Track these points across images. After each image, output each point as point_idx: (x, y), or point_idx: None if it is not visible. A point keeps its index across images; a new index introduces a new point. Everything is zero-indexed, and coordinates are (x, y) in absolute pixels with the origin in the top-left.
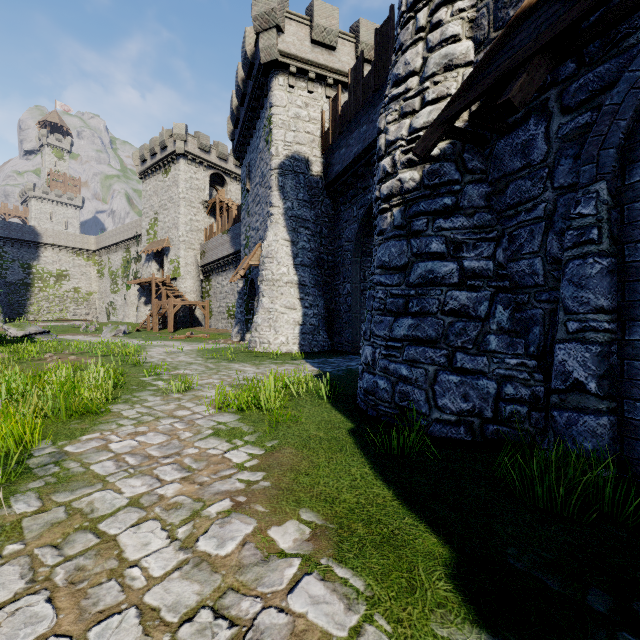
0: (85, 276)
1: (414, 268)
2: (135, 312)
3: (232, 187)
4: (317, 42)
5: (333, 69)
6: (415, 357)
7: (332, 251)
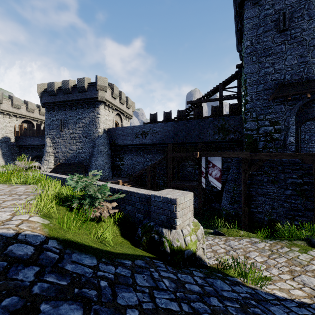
0: None
1: None
2: None
3: None
4: (14, 107)
5: (19, 114)
6: None
7: None
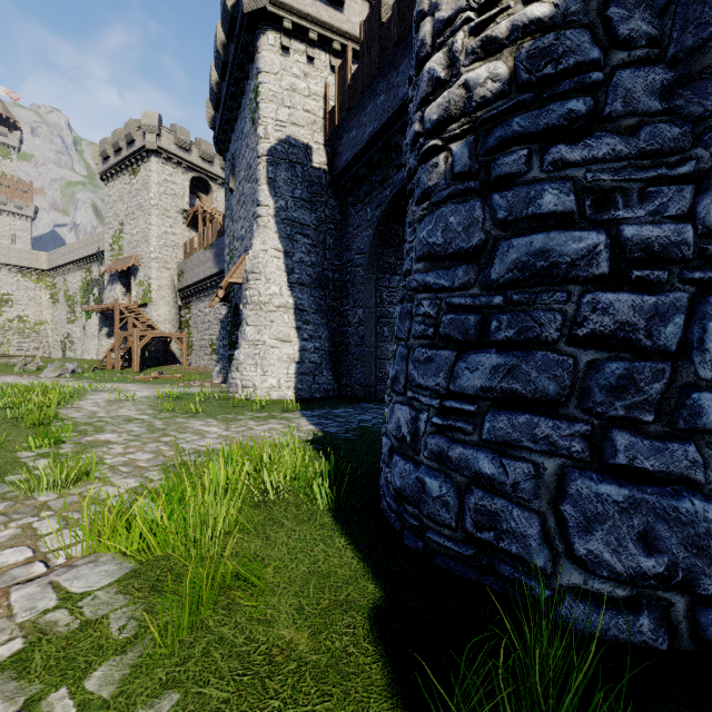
0: (34, 302)
1: (501, 250)
2: (97, 346)
3: (219, 195)
4: None
5: (340, 30)
6: (510, 436)
7: (339, 267)
